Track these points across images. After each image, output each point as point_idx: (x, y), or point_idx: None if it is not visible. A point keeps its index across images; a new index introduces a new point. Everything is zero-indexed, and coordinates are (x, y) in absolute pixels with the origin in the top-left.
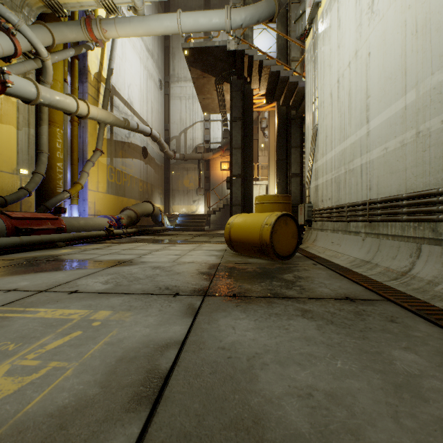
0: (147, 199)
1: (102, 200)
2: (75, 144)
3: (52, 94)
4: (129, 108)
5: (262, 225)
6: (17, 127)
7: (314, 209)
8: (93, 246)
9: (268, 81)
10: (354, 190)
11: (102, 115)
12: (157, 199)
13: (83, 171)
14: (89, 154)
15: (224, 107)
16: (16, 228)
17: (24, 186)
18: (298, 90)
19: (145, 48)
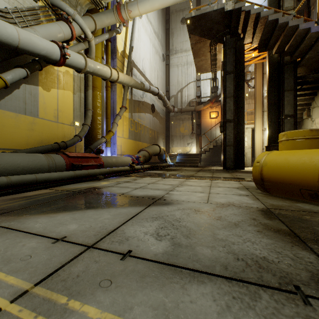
0: (154, 143)
1: (126, 144)
2: (108, 103)
3: (95, 64)
4: (142, 76)
5: None
6: (73, 92)
7: None
8: (123, 179)
9: (263, 32)
10: None
11: (126, 79)
12: (161, 142)
13: (114, 122)
14: (117, 110)
15: (215, 66)
16: (72, 164)
17: (77, 134)
18: (298, 33)
19: (153, 31)
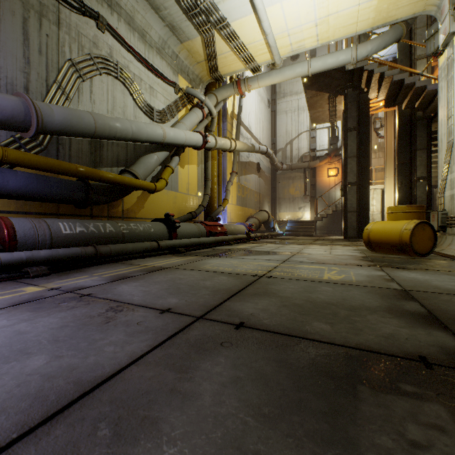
0: (259, 208)
1: (234, 210)
2: (220, 170)
3: (221, 141)
4: (248, 132)
5: (401, 230)
6: (197, 165)
7: (449, 216)
8: (249, 244)
9: (388, 89)
10: None
11: (241, 146)
12: (266, 207)
13: (227, 190)
14: (227, 175)
15: (334, 116)
16: (209, 231)
17: (201, 204)
18: (426, 93)
19: None
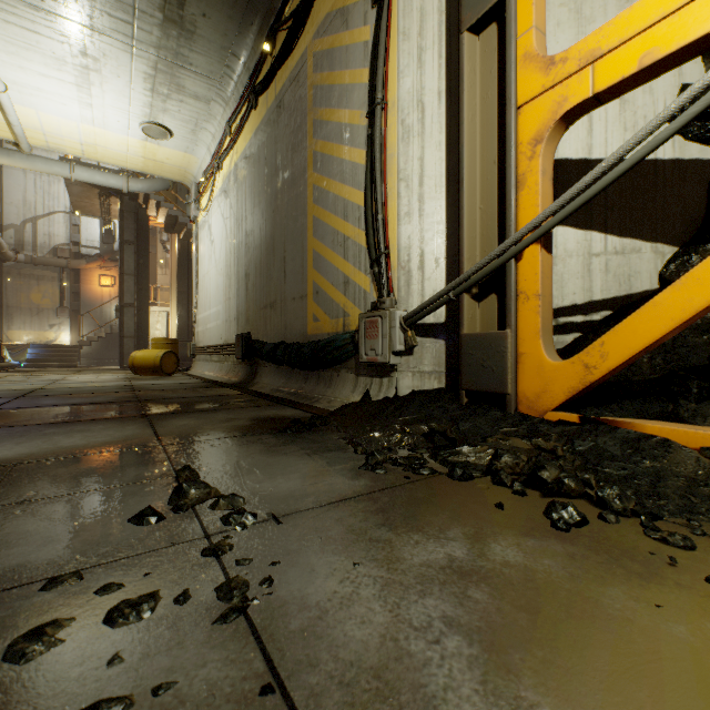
0: None
1: None
2: None
3: None
4: None
5: (156, 357)
6: None
7: (197, 347)
8: None
9: (167, 217)
10: (208, 339)
11: None
12: None
13: None
14: None
15: (109, 214)
16: None
17: None
18: None
19: None
